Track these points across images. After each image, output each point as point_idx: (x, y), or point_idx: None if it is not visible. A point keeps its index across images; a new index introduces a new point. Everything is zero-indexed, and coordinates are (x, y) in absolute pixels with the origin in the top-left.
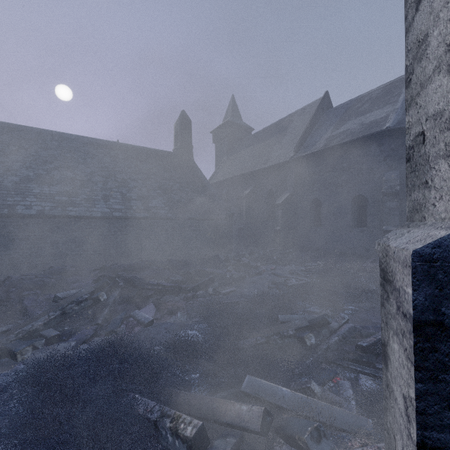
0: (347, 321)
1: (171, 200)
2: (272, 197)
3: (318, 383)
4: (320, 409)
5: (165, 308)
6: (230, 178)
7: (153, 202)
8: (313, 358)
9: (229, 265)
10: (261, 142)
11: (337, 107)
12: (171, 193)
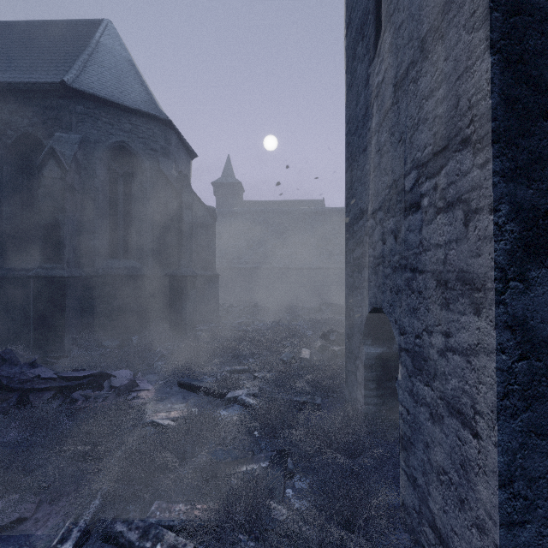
0: None
1: None
2: None
3: None
4: None
5: None
6: None
7: None
8: None
9: None
10: None
11: None
12: None
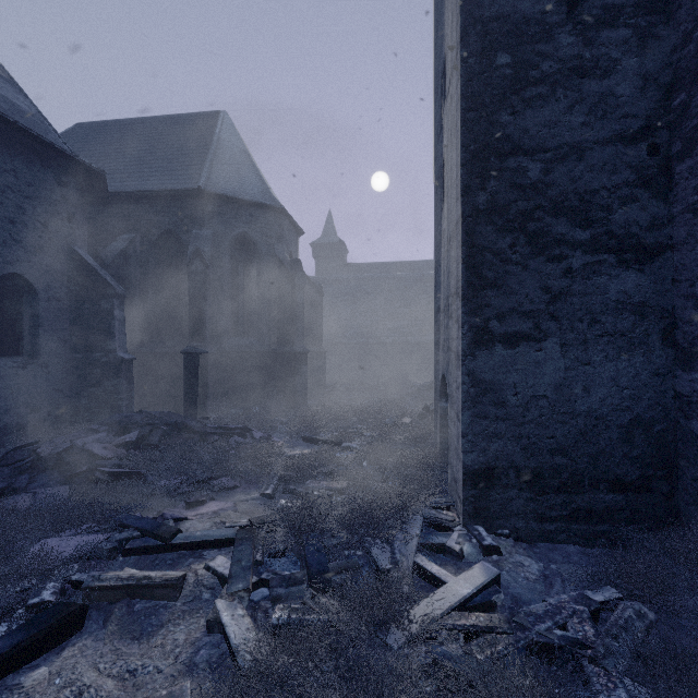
0: None
1: None
2: None
3: None
4: None
5: None
6: None
7: None
8: None
9: None
10: None
11: None
12: None
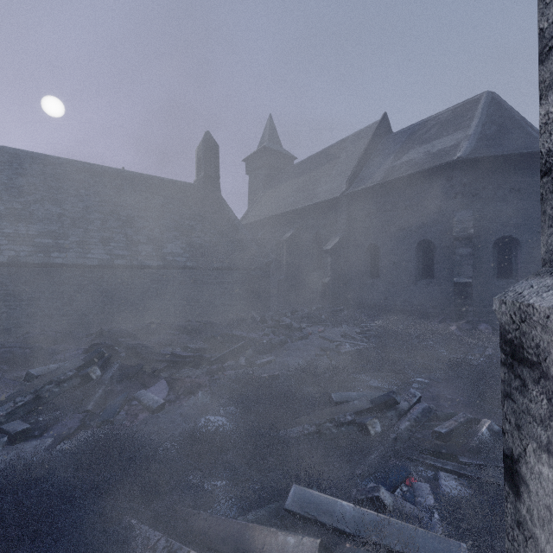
0: (419, 399)
1: (191, 244)
2: (319, 241)
3: (387, 488)
4: (397, 533)
5: (182, 386)
6: (268, 218)
7: (168, 246)
8: (379, 451)
9: (266, 327)
10: (305, 174)
11: (397, 133)
12: (192, 235)
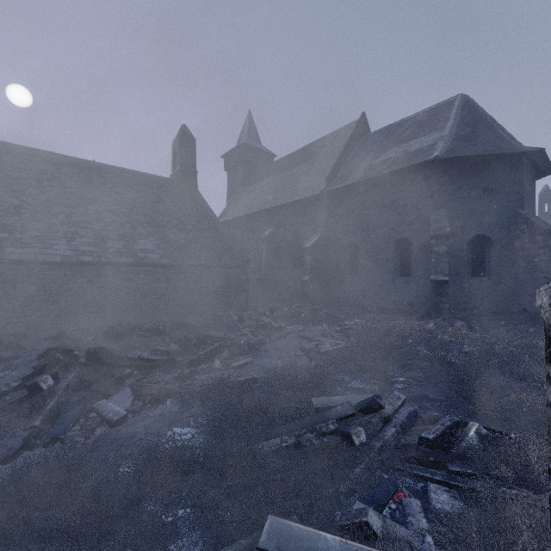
0: (404, 402)
1: (166, 240)
2: (299, 239)
3: (374, 506)
4: None
5: (149, 393)
6: (247, 216)
7: (140, 243)
8: (365, 463)
9: (244, 327)
10: (285, 171)
11: (375, 133)
12: (167, 231)
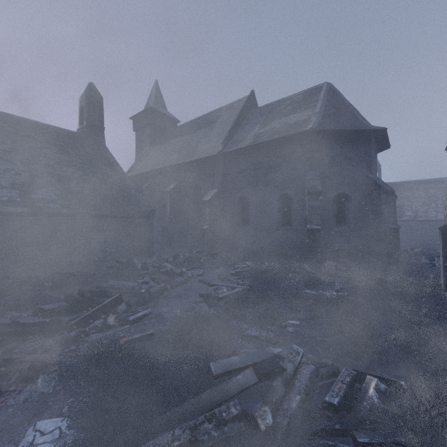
0: (302, 356)
1: (68, 190)
2: (199, 193)
3: None
4: None
5: (18, 369)
6: (153, 171)
7: (39, 192)
8: None
9: (147, 274)
10: (187, 134)
11: (262, 107)
12: (70, 181)
